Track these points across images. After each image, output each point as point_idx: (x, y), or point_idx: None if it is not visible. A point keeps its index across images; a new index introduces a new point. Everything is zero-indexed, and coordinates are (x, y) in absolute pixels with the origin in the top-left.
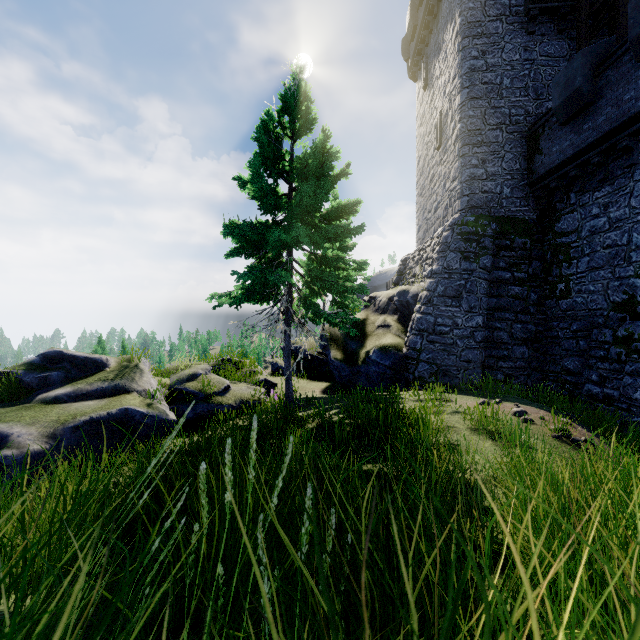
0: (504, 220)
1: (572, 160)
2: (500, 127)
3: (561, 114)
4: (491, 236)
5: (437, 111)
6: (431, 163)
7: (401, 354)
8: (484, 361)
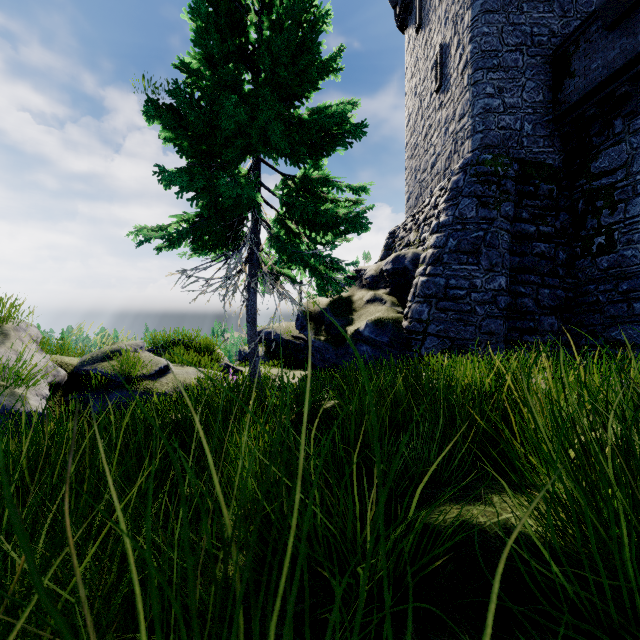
0: (525, 163)
1: (622, 72)
2: (520, 49)
3: (610, 12)
4: (513, 178)
5: (435, 48)
6: (427, 113)
7: (401, 328)
8: (506, 335)
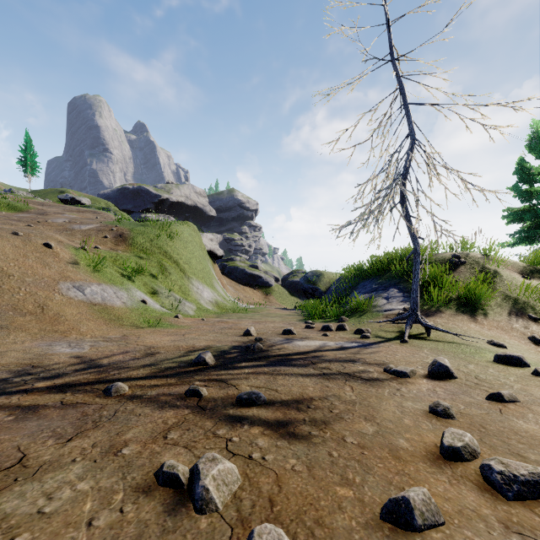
0: None
1: None
2: None
3: None
4: None
5: None
6: None
7: None
8: None
